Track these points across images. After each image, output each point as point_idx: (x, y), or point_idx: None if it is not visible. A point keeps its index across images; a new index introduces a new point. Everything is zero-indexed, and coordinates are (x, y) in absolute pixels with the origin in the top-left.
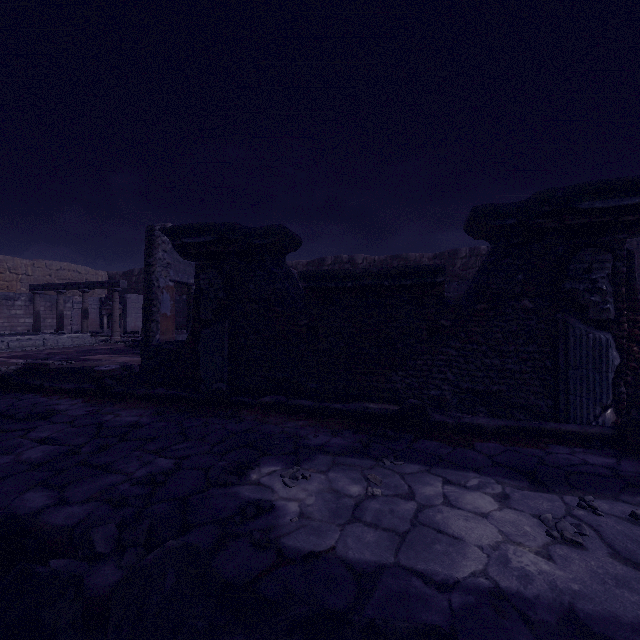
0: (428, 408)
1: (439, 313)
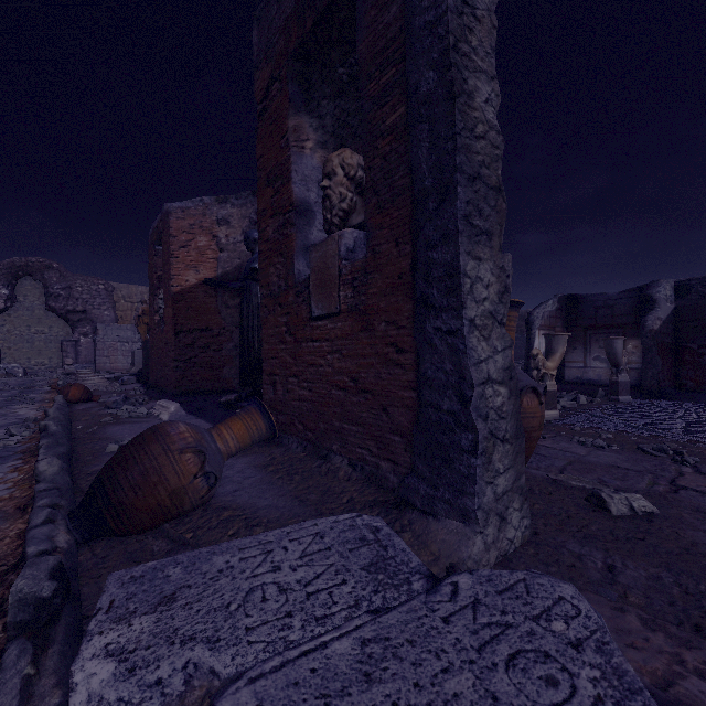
0: None
1: None
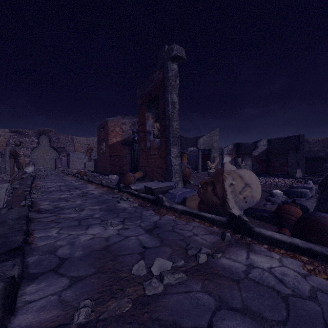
0: (320, 173)
1: (324, 162)
